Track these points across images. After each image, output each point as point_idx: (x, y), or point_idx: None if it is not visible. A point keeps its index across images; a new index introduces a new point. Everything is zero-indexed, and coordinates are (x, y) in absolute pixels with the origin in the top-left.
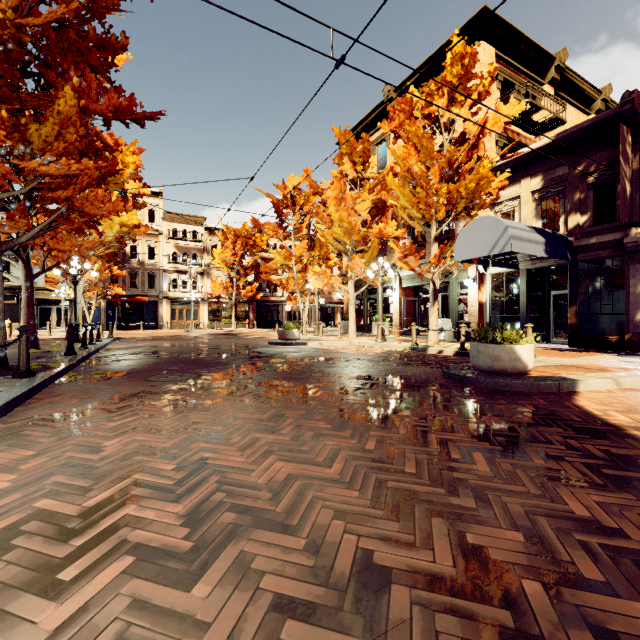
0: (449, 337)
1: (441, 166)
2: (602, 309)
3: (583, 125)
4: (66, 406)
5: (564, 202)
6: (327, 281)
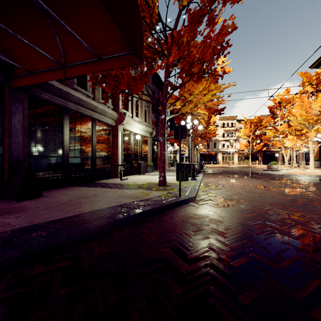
0: None
1: None
2: None
3: None
4: (211, 176)
5: None
6: (294, 143)
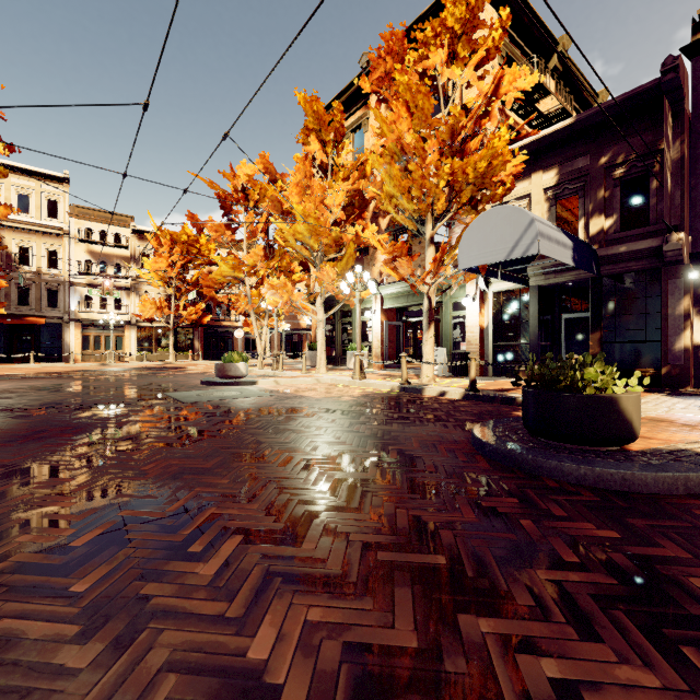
0: (443, 371)
1: (441, 138)
2: (632, 335)
3: (613, 101)
4: None
5: (584, 202)
6: (288, 297)
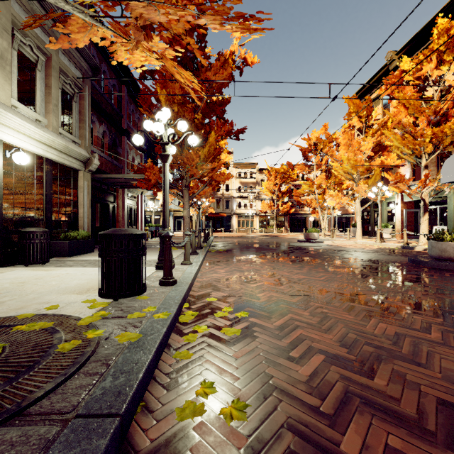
0: None
1: (428, 115)
2: None
3: None
4: (220, 258)
5: None
6: (339, 201)
